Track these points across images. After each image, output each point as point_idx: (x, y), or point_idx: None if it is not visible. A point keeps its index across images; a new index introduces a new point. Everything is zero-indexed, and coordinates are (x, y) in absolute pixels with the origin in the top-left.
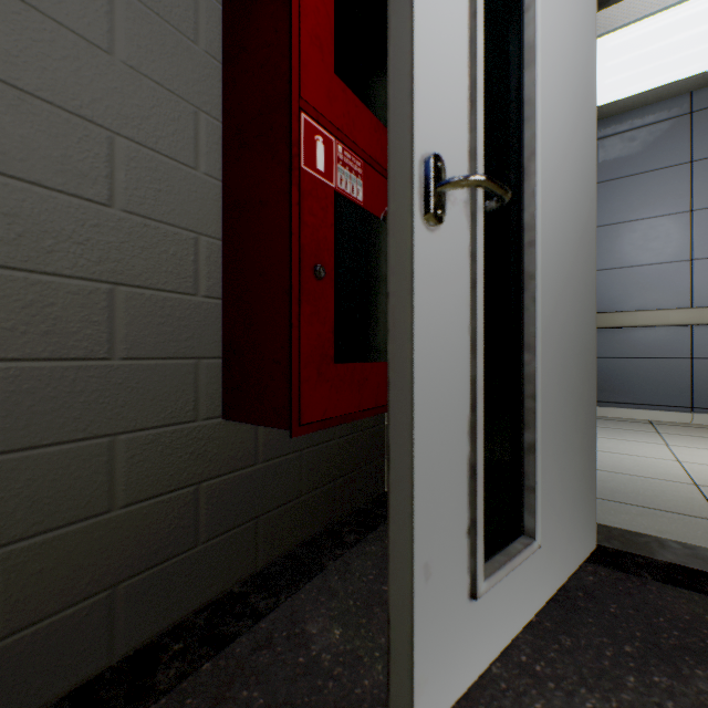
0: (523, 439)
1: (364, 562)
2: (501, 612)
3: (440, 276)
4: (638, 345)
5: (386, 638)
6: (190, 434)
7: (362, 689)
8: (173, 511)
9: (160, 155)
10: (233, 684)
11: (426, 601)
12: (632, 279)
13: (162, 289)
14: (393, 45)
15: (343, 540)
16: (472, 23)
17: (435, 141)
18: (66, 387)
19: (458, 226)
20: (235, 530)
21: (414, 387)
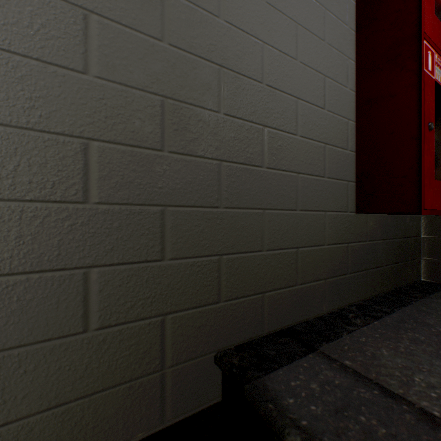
0: None
1: (438, 305)
2: None
3: None
4: None
5: None
6: (345, 218)
7: None
8: (340, 253)
9: (336, 83)
10: (399, 330)
11: None
12: None
13: (337, 146)
14: None
15: (411, 295)
16: None
17: None
18: (313, 187)
19: None
20: (359, 272)
21: None
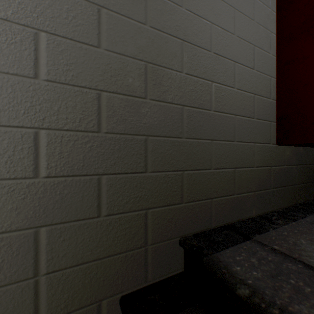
0: None
1: None
2: None
3: None
4: None
5: None
6: (268, 148)
7: None
8: (265, 173)
9: (262, 50)
10: (312, 228)
11: None
12: None
13: (263, 96)
14: None
15: None
16: None
17: None
18: (246, 125)
19: None
20: (278, 188)
21: None
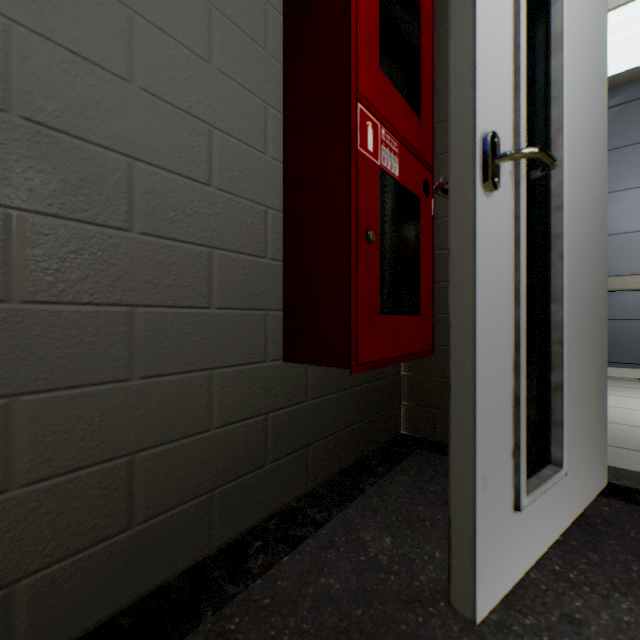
0: (550, 380)
1: (397, 488)
2: (536, 527)
3: (493, 234)
4: (628, 308)
5: (431, 546)
6: (261, 372)
7: (420, 582)
8: (250, 435)
9: (242, 143)
10: (312, 572)
11: (484, 506)
12: (621, 245)
13: (242, 252)
14: (454, 43)
15: (374, 470)
16: (516, 19)
17: (490, 121)
18: (182, 329)
19: (505, 192)
20: (291, 455)
21: (475, 327)
